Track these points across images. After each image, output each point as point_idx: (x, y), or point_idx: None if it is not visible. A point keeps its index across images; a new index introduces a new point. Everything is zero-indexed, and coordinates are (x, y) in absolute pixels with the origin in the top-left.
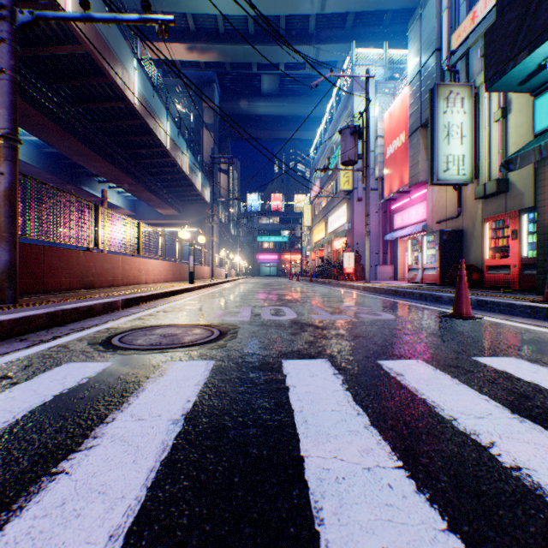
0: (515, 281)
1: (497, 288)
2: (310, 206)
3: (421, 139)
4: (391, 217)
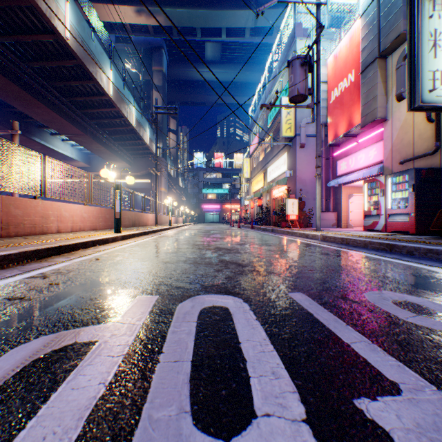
0: None
1: None
2: (249, 160)
3: (379, 72)
4: (334, 164)
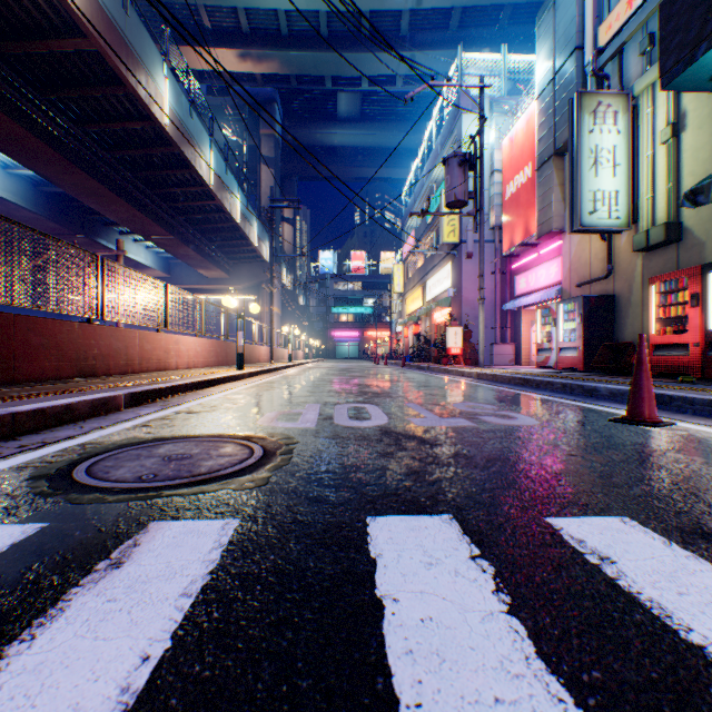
0: (697, 366)
1: (667, 376)
2: (402, 266)
3: (555, 172)
4: (512, 280)
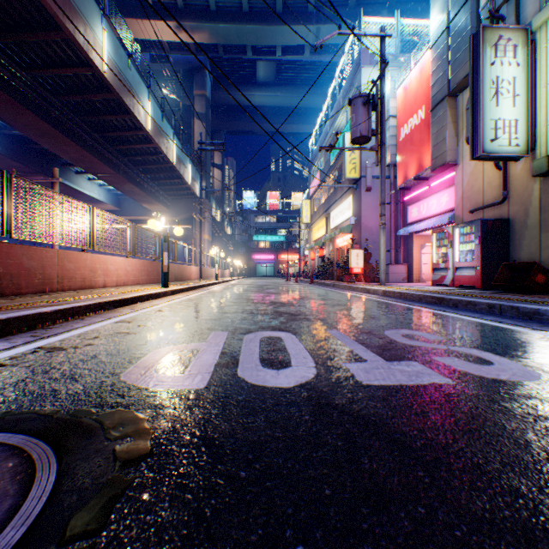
0: None
1: None
2: (309, 202)
3: (449, 111)
4: (405, 210)
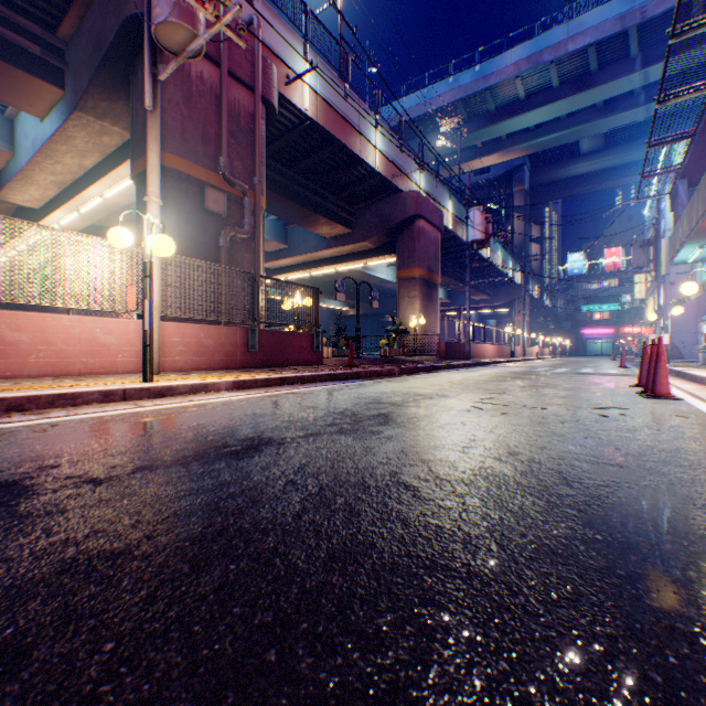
0: None
1: None
2: (642, 276)
3: None
4: None
